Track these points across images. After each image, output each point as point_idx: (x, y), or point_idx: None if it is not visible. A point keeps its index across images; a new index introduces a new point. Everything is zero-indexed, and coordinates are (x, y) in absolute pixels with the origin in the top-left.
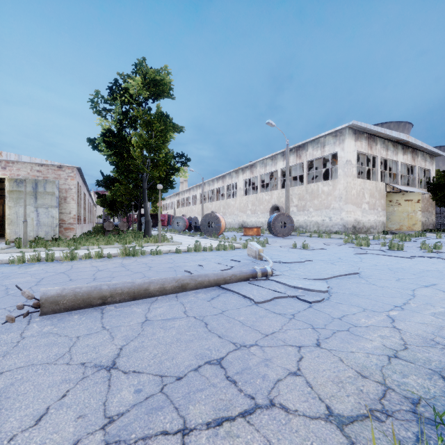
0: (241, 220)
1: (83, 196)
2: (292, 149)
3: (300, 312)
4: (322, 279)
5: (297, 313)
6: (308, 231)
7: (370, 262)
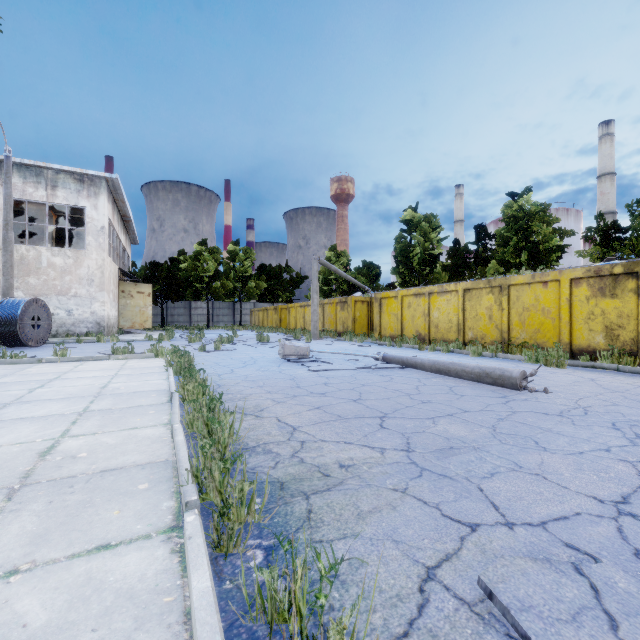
0: None
1: None
2: None
3: None
4: None
5: None
6: None
7: None
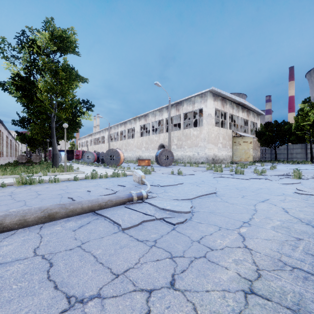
0: (138, 155)
1: (0, 133)
2: (173, 104)
3: (162, 237)
4: (188, 199)
5: (160, 238)
6: (184, 162)
7: (223, 183)
